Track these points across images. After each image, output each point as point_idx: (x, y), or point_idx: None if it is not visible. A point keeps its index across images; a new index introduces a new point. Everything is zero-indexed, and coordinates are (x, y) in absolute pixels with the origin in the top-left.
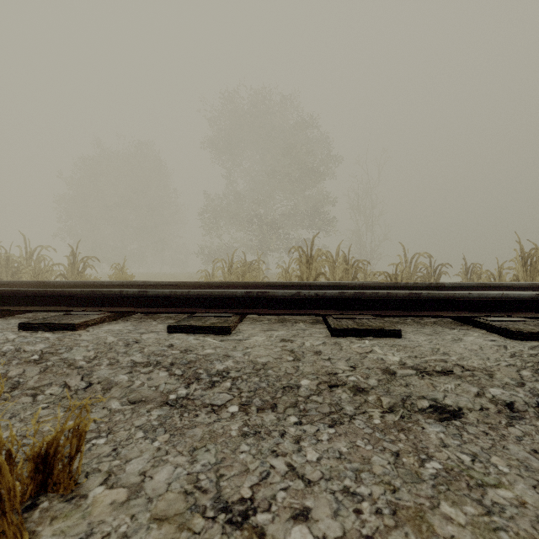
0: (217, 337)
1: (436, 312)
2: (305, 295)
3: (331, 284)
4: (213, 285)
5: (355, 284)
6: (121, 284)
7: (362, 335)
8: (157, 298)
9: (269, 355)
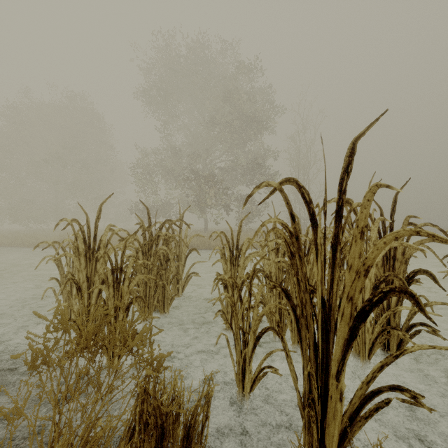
0: None
1: None
2: None
3: None
4: None
5: None
6: None
7: None
8: None
9: None
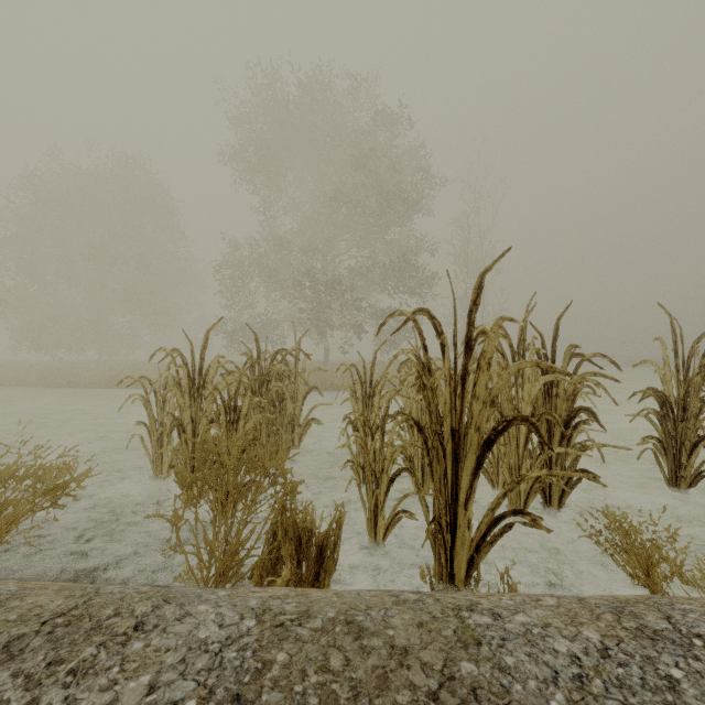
0: None
1: None
2: None
3: None
4: None
5: None
6: None
7: None
8: None
9: None
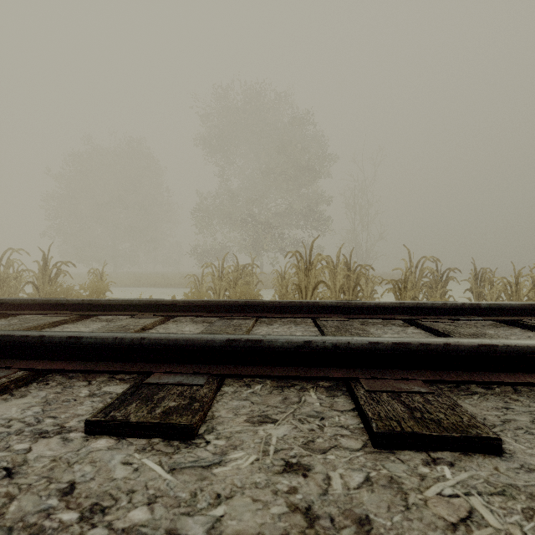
0: (169, 451)
1: (520, 375)
2: (317, 346)
3: (340, 304)
4: (194, 304)
5: (370, 304)
6: (81, 302)
7: (429, 446)
8: (95, 347)
9: (263, 533)
